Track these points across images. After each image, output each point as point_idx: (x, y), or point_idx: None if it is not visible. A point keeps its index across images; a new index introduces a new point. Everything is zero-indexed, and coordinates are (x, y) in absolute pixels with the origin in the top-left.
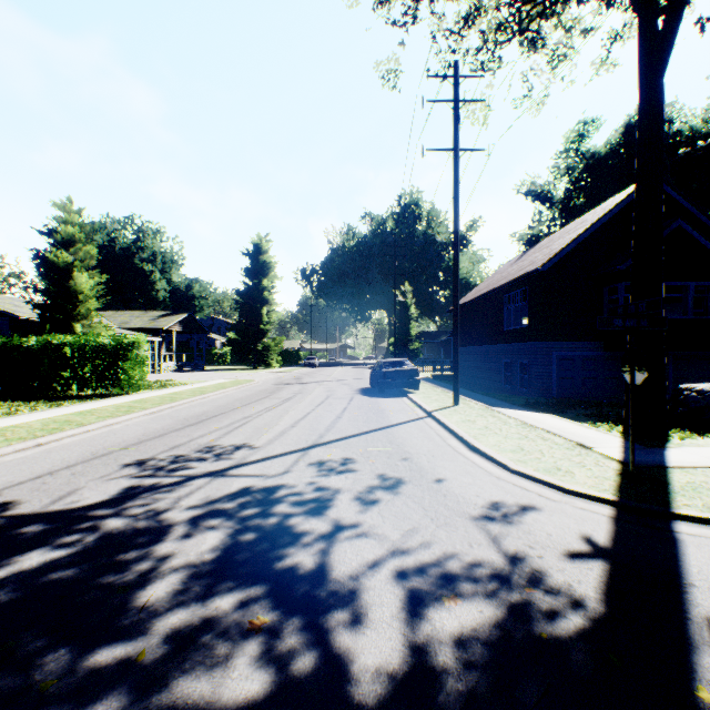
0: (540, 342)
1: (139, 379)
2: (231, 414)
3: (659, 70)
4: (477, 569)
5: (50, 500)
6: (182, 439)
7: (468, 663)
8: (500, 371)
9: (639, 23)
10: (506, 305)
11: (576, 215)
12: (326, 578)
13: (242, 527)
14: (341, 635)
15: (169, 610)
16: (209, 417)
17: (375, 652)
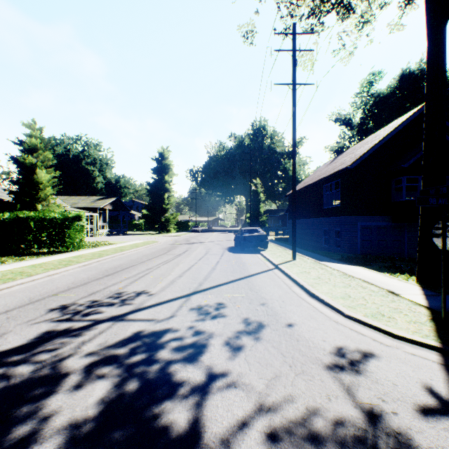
0: (349, 216)
1: (79, 241)
2: (138, 266)
3: (443, 21)
4: (341, 431)
5: None
6: (99, 287)
7: None
8: (321, 235)
9: None
10: (325, 192)
11: (367, 134)
12: (198, 444)
13: (128, 376)
14: None
15: None
16: (122, 269)
17: None
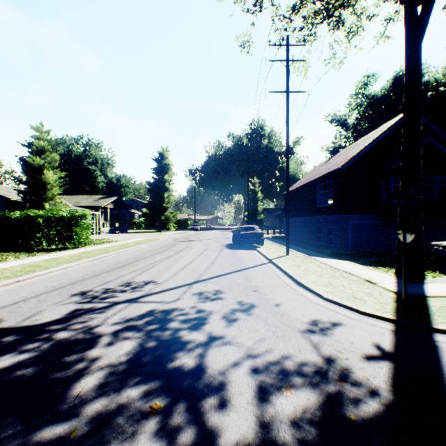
0: (341, 214)
1: (85, 238)
2: (143, 261)
3: (418, 39)
4: (305, 368)
5: (22, 319)
6: (111, 277)
7: (301, 438)
8: (315, 233)
9: (405, 10)
10: (318, 191)
11: (362, 135)
12: (203, 374)
13: (147, 337)
14: (212, 416)
15: (95, 398)
16: (129, 263)
17: (236, 430)
